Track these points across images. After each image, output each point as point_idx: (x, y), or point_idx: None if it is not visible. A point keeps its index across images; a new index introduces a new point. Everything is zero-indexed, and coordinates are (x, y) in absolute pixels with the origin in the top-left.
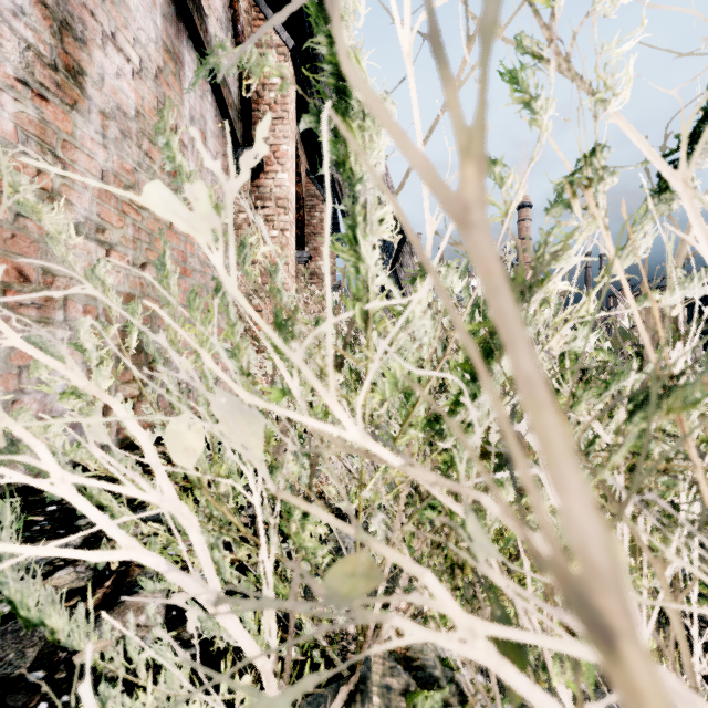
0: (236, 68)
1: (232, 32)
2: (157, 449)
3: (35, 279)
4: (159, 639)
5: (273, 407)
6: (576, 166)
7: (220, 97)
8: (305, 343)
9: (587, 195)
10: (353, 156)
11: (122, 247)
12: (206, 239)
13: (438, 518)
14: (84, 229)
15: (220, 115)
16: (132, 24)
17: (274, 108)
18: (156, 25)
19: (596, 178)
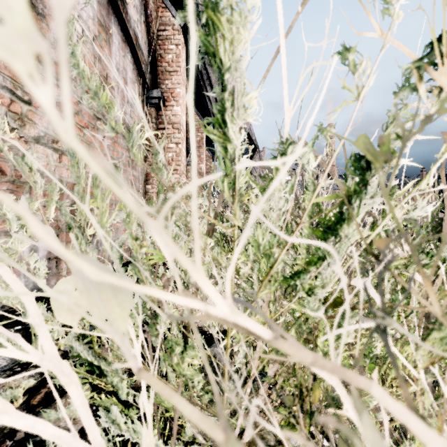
0: (146, 38)
1: (144, 15)
2: None
3: (9, 173)
4: (82, 430)
5: (127, 283)
6: (424, 52)
7: (136, 57)
8: (166, 207)
9: (438, 75)
10: (222, 47)
11: None
12: (26, 66)
13: (325, 418)
14: (44, 140)
15: (136, 69)
16: (77, 6)
17: (171, 65)
18: (93, 8)
19: (442, 63)
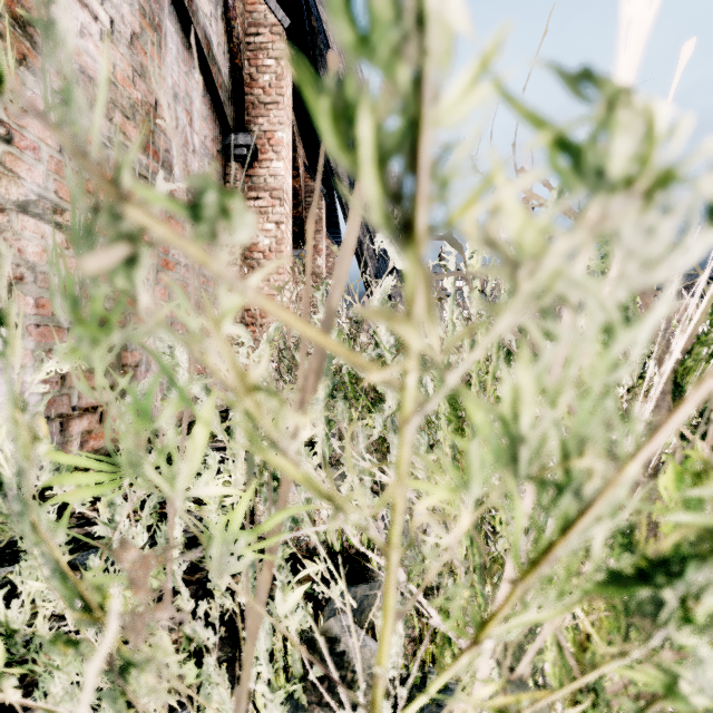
0: (226, 46)
1: (223, 7)
2: None
3: None
4: None
5: None
6: None
7: (208, 76)
8: None
9: None
10: None
11: None
12: None
13: None
14: (36, 208)
15: (209, 96)
16: None
17: (269, 92)
18: None
19: None
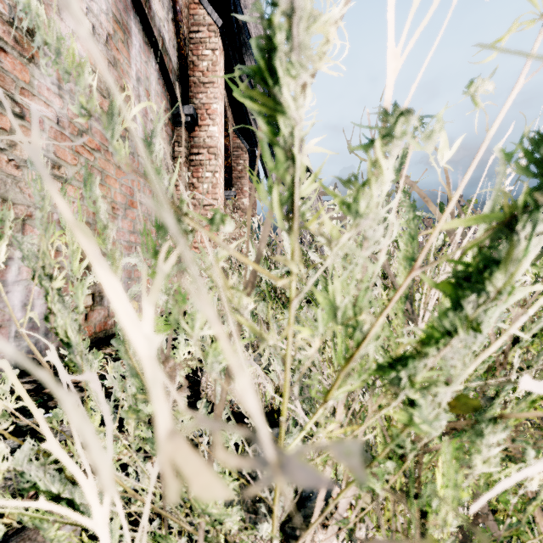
0: (175, 41)
1: (172, 12)
2: (105, 351)
3: None
4: None
5: None
6: None
7: (162, 64)
8: None
9: None
10: None
11: (76, 181)
12: None
13: None
14: None
15: (162, 78)
16: None
17: (207, 75)
18: None
19: None
